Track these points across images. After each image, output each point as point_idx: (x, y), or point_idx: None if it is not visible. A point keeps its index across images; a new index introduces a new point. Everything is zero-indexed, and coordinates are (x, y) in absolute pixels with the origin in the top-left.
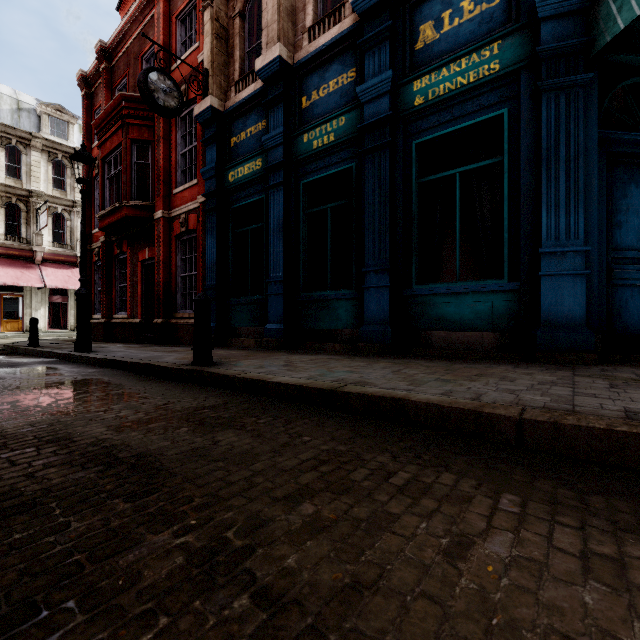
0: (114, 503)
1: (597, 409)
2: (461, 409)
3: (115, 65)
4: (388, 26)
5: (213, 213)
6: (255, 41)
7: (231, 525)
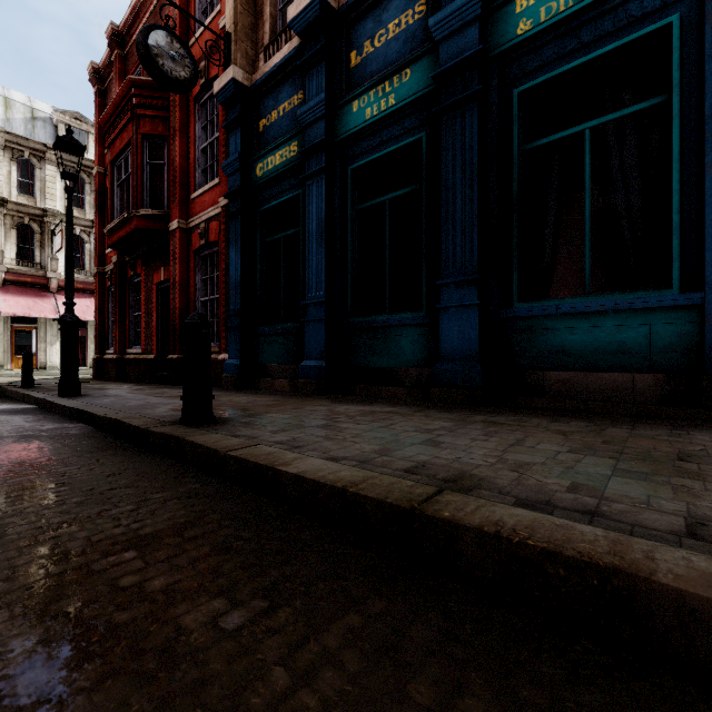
0: None
1: None
2: None
3: (129, 52)
4: None
5: (237, 218)
6: None
7: None
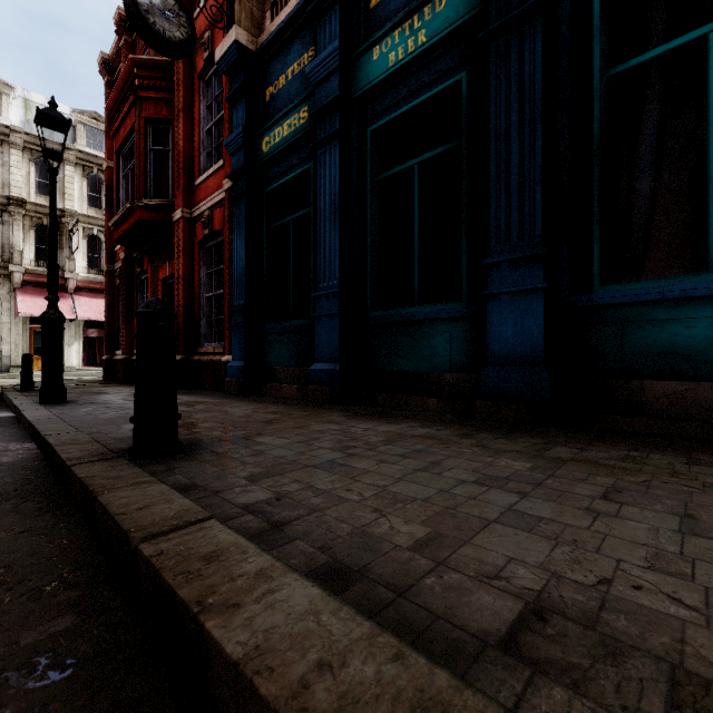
0: None
1: None
2: None
3: (136, 37)
4: None
5: (241, 201)
6: None
7: None
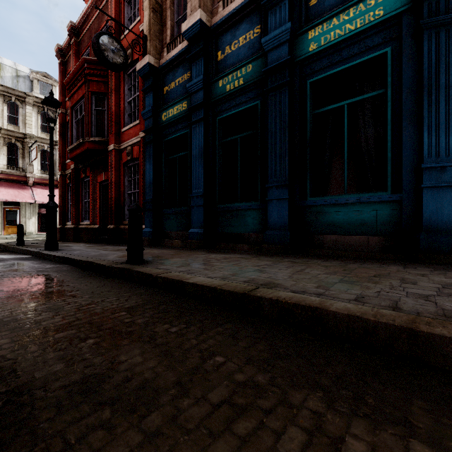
0: None
1: None
2: (391, 325)
3: (81, 39)
4: None
5: (150, 145)
6: (182, 13)
7: None
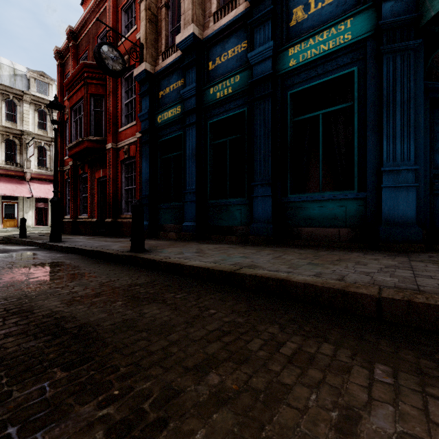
0: (53, 372)
1: (437, 288)
2: (331, 288)
3: (79, 43)
4: (270, 9)
5: (147, 144)
6: (176, 24)
7: (148, 396)
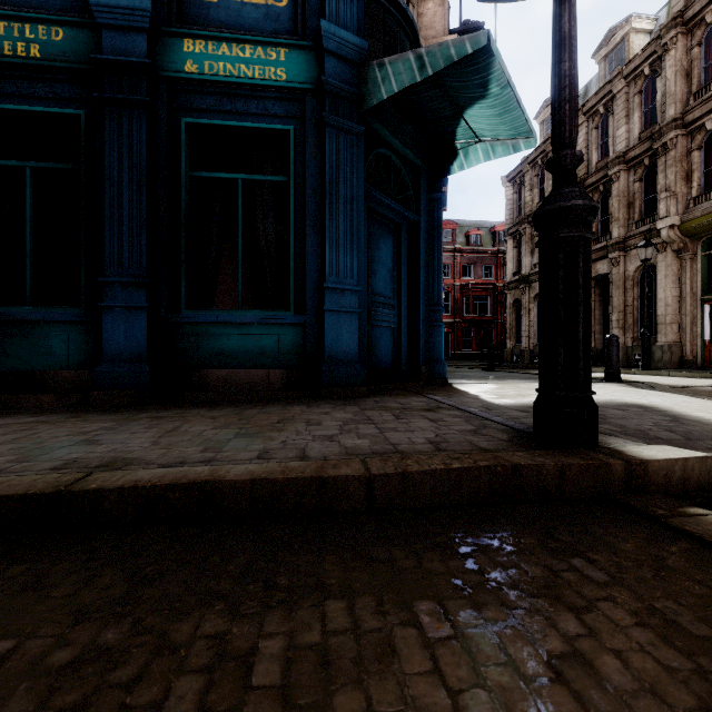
0: None
1: (412, 445)
2: (301, 478)
3: None
4: None
5: None
6: None
7: None
